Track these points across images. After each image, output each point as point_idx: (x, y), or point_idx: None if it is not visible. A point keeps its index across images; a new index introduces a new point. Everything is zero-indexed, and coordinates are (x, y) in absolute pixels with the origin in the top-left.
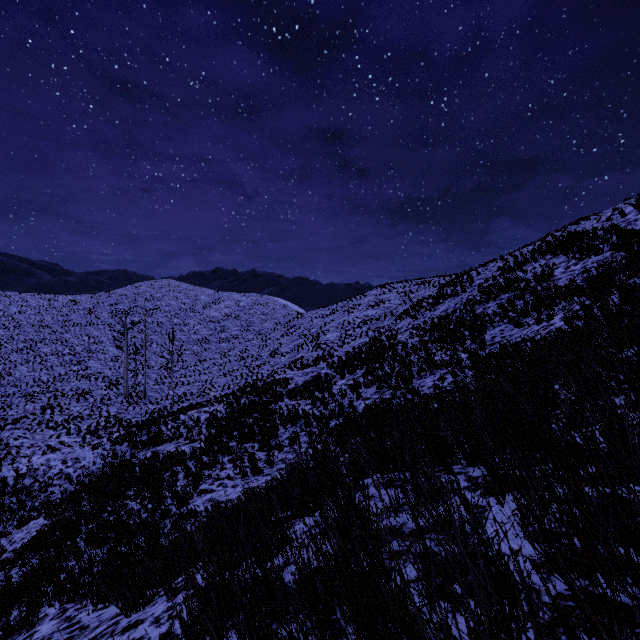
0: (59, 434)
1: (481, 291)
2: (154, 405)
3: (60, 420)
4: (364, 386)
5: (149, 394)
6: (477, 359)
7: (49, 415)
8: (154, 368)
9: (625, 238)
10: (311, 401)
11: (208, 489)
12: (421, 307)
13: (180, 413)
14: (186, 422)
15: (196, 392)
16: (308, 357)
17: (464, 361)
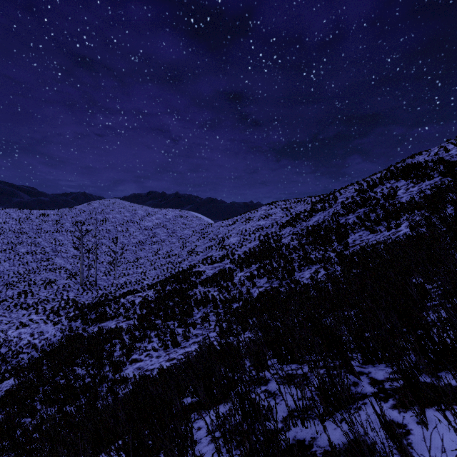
0: (29, 313)
1: (343, 207)
2: (102, 291)
3: (31, 302)
4: (258, 277)
5: (99, 283)
6: (343, 257)
7: (23, 299)
8: (103, 263)
9: (450, 167)
10: (218, 289)
11: (138, 359)
12: (299, 218)
13: (120, 297)
14: (125, 304)
15: (134, 281)
16: (216, 255)
17: (333, 258)
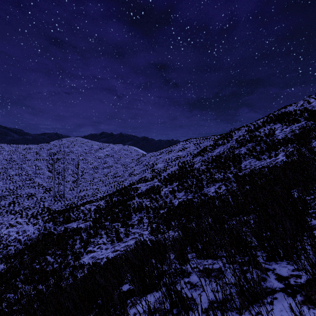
0: (16, 217)
1: (237, 142)
2: (68, 201)
3: (18, 210)
4: (177, 191)
5: (66, 195)
6: (238, 177)
7: (12, 207)
8: (69, 182)
9: (312, 114)
10: (149, 200)
11: (92, 250)
12: (206, 150)
13: (80, 206)
14: (83, 211)
15: (90, 194)
16: (148, 176)
17: (230, 178)
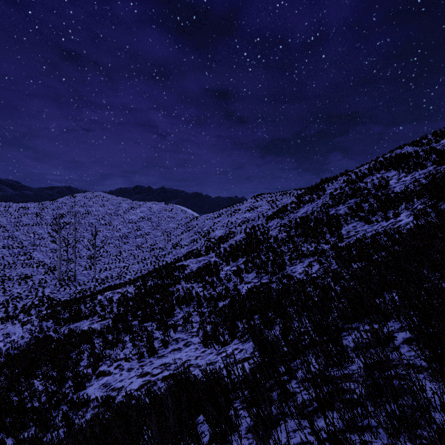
0: None
1: (332, 197)
2: (81, 286)
3: (2, 300)
4: (245, 272)
5: (78, 278)
6: (339, 249)
7: None
8: (84, 257)
9: (444, 156)
10: (202, 284)
11: (106, 371)
12: (286, 210)
13: (98, 294)
14: (102, 301)
15: (115, 276)
16: (201, 248)
17: (327, 251)
